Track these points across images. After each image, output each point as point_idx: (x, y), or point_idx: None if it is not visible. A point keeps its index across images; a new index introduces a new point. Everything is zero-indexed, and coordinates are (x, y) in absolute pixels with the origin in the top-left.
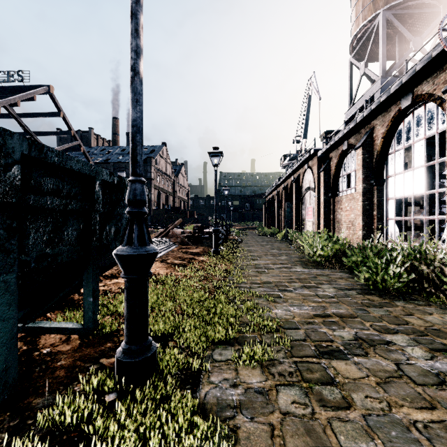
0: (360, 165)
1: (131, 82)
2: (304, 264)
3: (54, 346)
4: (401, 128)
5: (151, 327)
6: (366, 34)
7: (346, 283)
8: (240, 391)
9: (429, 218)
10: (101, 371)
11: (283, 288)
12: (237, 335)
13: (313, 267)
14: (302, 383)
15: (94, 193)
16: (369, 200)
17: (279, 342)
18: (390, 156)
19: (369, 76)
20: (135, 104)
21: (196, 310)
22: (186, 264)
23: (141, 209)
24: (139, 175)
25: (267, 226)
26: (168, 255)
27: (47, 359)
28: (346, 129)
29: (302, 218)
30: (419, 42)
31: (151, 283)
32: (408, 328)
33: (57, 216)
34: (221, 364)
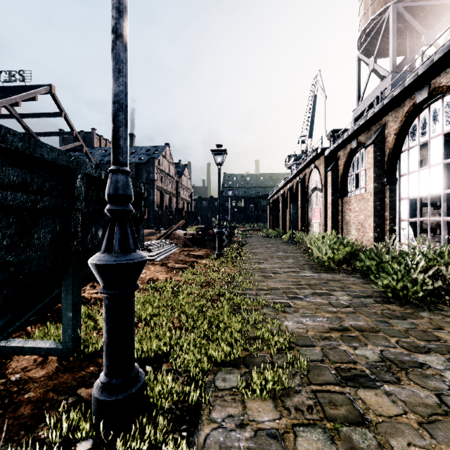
0: (371, 163)
1: (112, 47)
2: (312, 268)
3: (26, 370)
4: (415, 124)
5: (143, 345)
6: (375, 28)
7: (361, 289)
8: (249, 434)
9: (447, 219)
10: (77, 407)
11: (293, 296)
12: (243, 354)
13: (322, 272)
14: (325, 422)
15: (75, 188)
16: (381, 201)
17: (293, 364)
18: (404, 154)
19: (378, 72)
20: (116, 75)
21: (197, 322)
22: (188, 268)
23: (124, 207)
24: (122, 164)
25: (272, 228)
26: (169, 258)
27: (13, 389)
28: (356, 126)
29: (308, 220)
30: (431, 35)
31: (149, 290)
32: (441, 346)
33: (23, 216)
34: (224, 394)
